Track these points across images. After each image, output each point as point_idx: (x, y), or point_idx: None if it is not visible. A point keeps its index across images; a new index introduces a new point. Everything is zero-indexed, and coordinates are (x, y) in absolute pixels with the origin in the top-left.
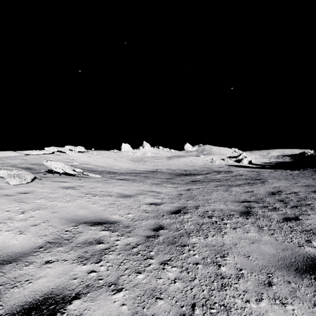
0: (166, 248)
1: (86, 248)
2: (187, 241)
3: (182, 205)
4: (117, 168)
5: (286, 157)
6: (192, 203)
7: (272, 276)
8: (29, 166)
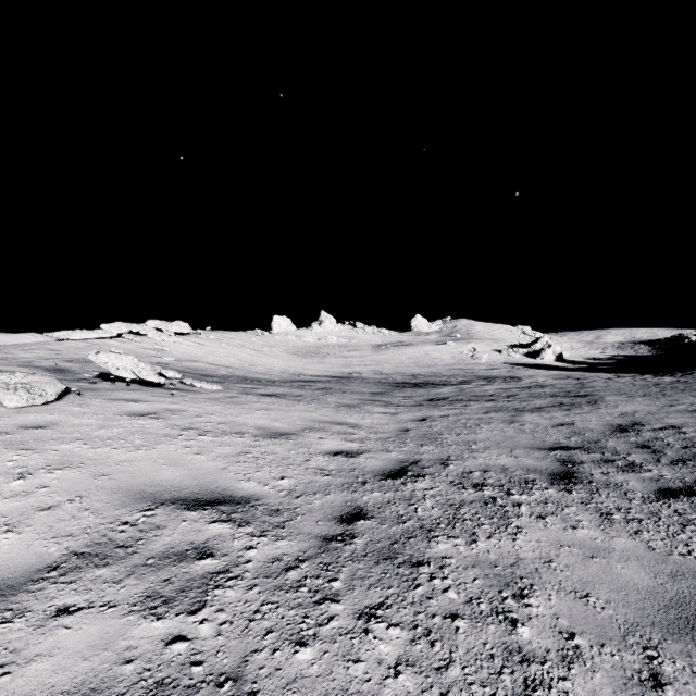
0: (373, 571)
1: (168, 569)
2: (426, 552)
3: (411, 456)
4: (262, 369)
5: (641, 345)
6: (434, 452)
7: (659, 655)
8: (61, 365)
